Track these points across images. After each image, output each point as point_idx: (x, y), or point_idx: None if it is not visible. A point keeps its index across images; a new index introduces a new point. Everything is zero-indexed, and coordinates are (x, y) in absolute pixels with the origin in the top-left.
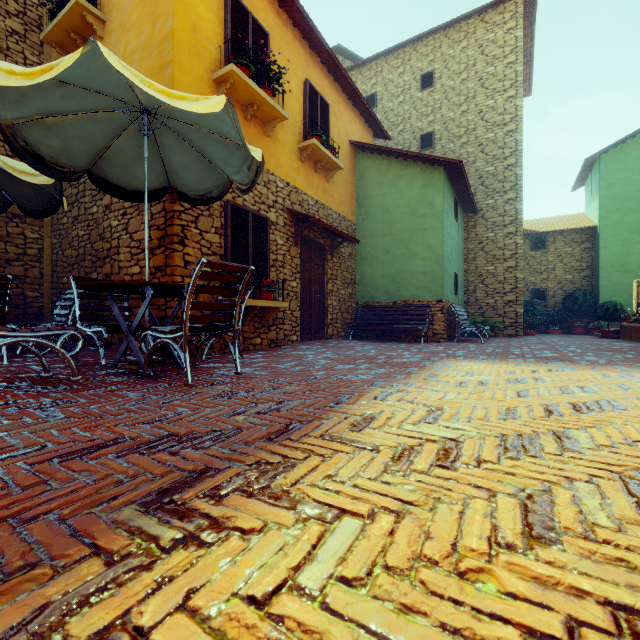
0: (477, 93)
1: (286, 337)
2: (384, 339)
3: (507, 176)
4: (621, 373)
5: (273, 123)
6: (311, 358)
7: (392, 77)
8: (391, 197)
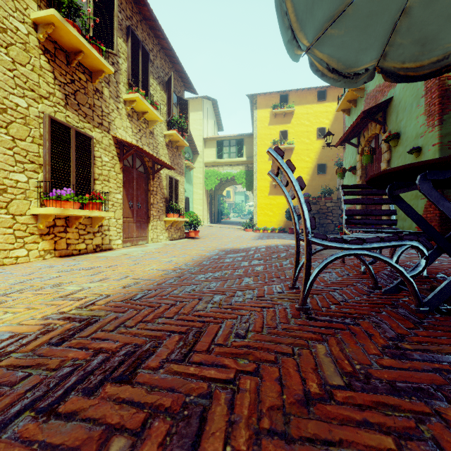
0: None
1: None
2: None
3: None
4: None
5: None
6: None
7: None
8: None
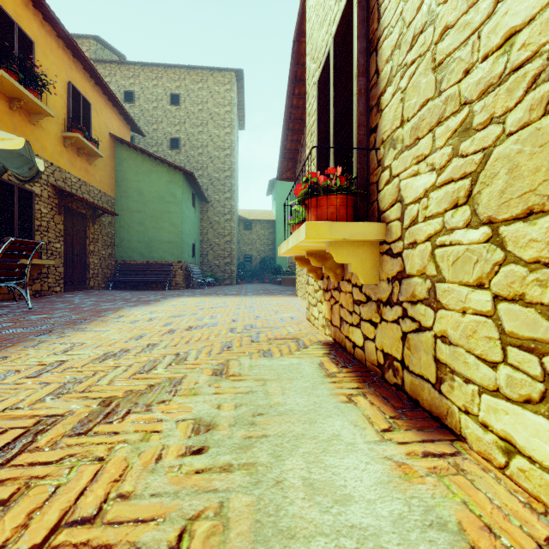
0: (209, 122)
1: (50, 288)
2: (139, 289)
3: (226, 182)
4: (249, 298)
5: (39, 116)
6: (79, 301)
7: (148, 85)
8: (145, 184)
